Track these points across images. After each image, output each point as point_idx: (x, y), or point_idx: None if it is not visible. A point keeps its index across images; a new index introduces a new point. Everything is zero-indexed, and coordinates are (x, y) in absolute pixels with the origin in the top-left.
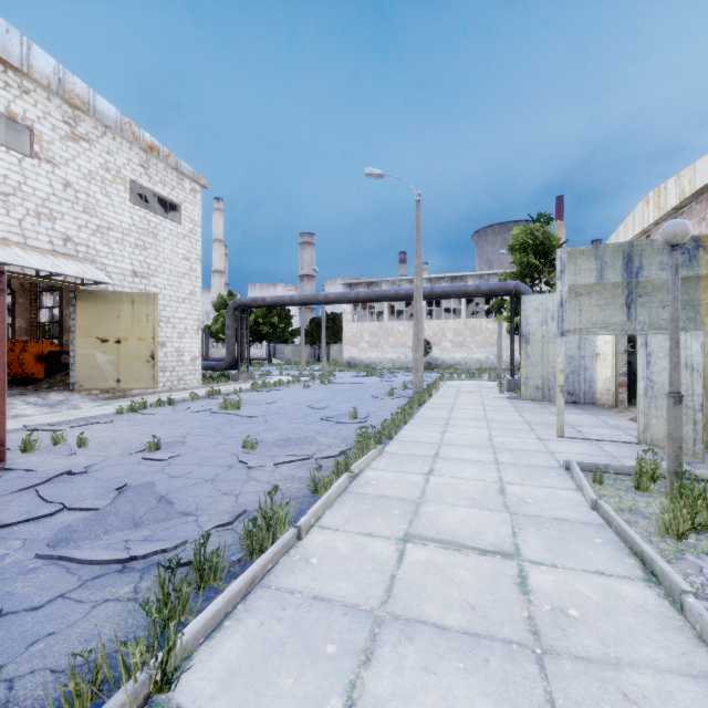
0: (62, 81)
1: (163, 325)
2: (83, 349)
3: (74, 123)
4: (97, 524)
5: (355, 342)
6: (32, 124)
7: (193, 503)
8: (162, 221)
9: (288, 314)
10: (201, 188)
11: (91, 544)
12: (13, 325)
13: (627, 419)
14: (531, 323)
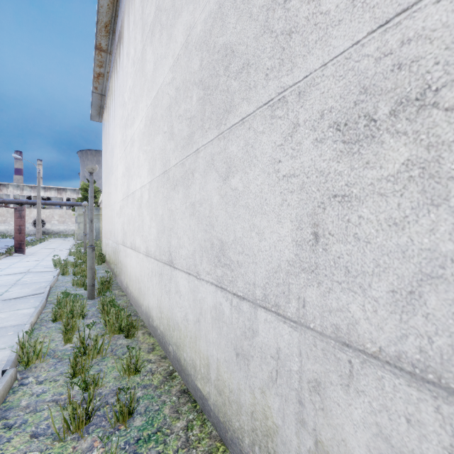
0: None
1: None
2: None
3: None
4: None
5: None
6: None
7: None
8: None
9: None
10: None
11: None
12: None
13: None
14: None
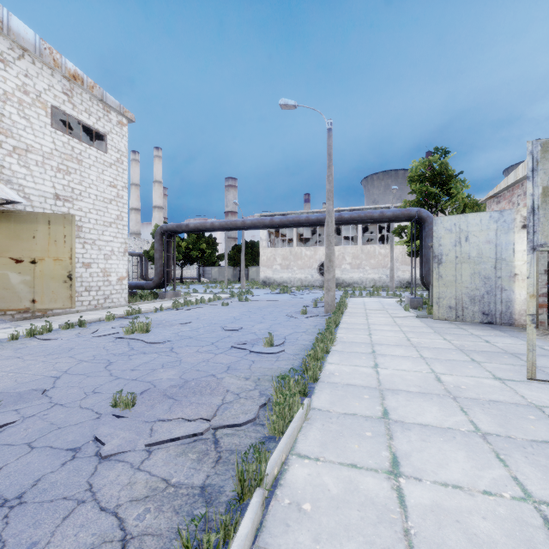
0: None
1: (88, 247)
2: None
3: None
4: None
5: (270, 264)
6: None
7: None
8: (87, 149)
9: (214, 242)
10: (129, 122)
11: None
12: None
13: None
14: (444, 244)
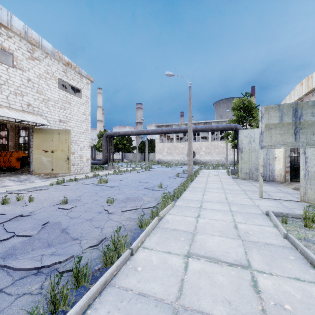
0: (26, 32)
1: (73, 144)
2: (36, 155)
3: (32, 52)
4: (28, 245)
5: (161, 152)
6: (13, 52)
7: (79, 233)
8: (73, 97)
9: (130, 139)
10: (91, 82)
11: (23, 257)
12: (7, 144)
13: (291, 189)
14: (243, 143)
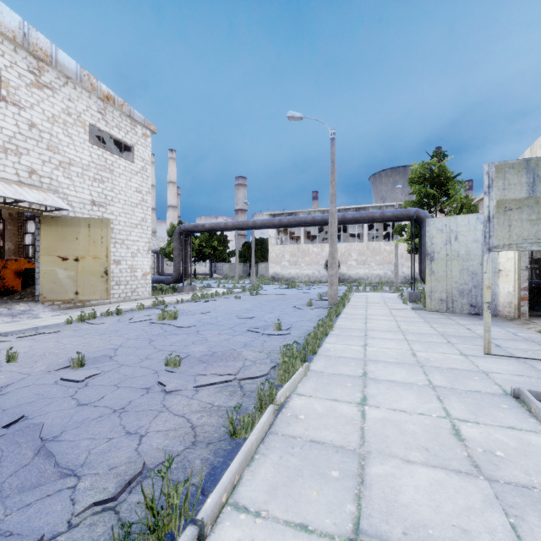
0: (27, 35)
1: (118, 246)
2: (46, 266)
3: (39, 73)
4: None
5: (278, 261)
6: None
7: (83, 452)
8: (117, 160)
9: (225, 239)
10: (152, 133)
11: None
12: (4, 247)
13: (536, 332)
14: (436, 243)
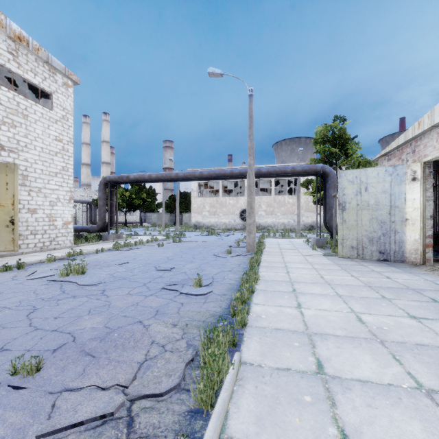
0: None
1: (33, 195)
2: None
3: None
4: None
5: (200, 211)
6: None
7: None
8: (32, 105)
9: (153, 192)
10: (74, 84)
11: None
12: None
13: None
14: (347, 193)
